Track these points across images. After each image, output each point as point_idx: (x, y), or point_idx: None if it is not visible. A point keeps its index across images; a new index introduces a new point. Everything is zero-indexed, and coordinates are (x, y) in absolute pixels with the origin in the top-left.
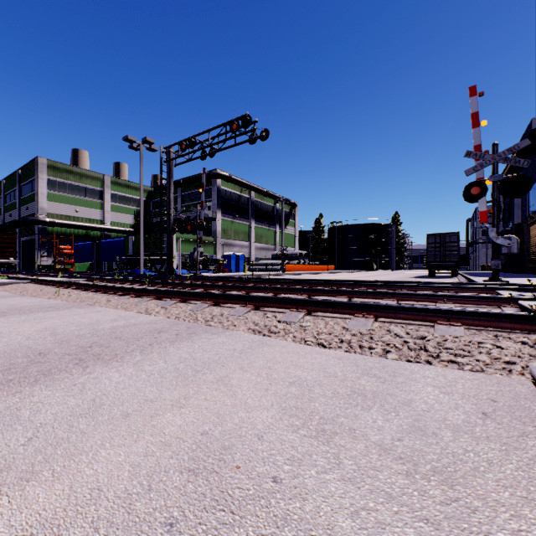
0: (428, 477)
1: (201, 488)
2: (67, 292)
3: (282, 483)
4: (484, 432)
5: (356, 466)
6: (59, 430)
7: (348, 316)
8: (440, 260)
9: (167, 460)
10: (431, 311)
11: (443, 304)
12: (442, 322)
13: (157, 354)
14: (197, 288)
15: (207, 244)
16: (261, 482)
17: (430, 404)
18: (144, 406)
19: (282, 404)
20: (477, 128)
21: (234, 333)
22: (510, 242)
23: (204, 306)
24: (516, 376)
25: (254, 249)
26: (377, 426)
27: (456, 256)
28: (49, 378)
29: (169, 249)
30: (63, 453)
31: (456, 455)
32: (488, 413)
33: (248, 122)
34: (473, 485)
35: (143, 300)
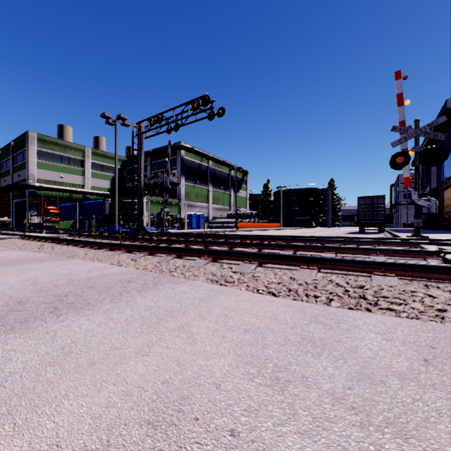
0: (382, 429)
1: (159, 443)
2: (51, 246)
3: (240, 437)
4: (428, 380)
5: (311, 418)
6: (26, 380)
7: (294, 268)
8: (369, 219)
9: (128, 411)
10: (368, 264)
11: (376, 256)
12: (378, 272)
13: (125, 303)
14: (163, 243)
15: (172, 206)
16: (219, 436)
17: (374, 351)
18: (109, 354)
19: (238, 352)
20: (402, 107)
21: (194, 283)
22: (430, 203)
23: (169, 259)
24: (449, 323)
25: (212, 209)
26: (327, 374)
27: (382, 215)
28: (25, 326)
29: (140, 209)
30: (27, 404)
31: (406, 404)
32: (429, 359)
33: (207, 101)
34: (427, 438)
35: (116, 253)
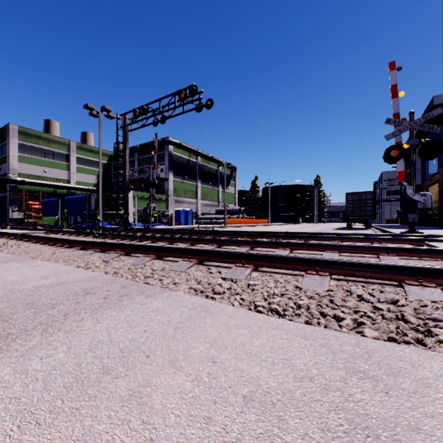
0: None
1: None
2: (17, 244)
3: None
4: None
5: None
6: None
7: (298, 272)
8: (357, 215)
9: None
10: (395, 269)
11: (386, 256)
12: (412, 281)
13: (63, 334)
14: (145, 240)
15: (160, 201)
16: None
17: None
18: None
19: None
20: (396, 98)
21: (172, 295)
22: (425, 198)
23: (146, 260)
24: None
25: (200, 205)
26: None
27: (370, 211)
28: None
29: (125, 204)
30: None
31: None
32: None
33: (194, 92)
34: None
35: (87, 253)
